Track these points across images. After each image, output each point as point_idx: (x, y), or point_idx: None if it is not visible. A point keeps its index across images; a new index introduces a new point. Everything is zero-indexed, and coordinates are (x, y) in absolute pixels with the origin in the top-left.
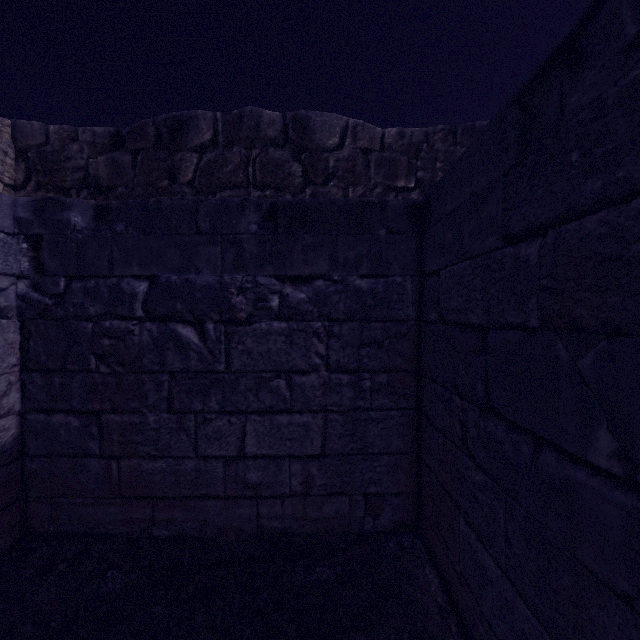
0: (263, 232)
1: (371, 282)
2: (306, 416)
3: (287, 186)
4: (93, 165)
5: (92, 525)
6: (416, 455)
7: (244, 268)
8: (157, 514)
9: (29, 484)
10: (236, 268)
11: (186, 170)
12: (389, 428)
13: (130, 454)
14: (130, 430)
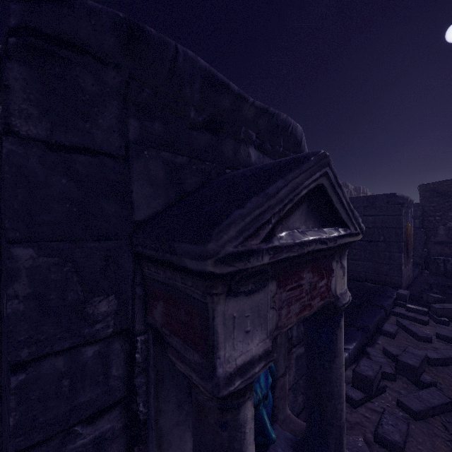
0: None
1: None
2: None
3: None
4: None
5: None
6: (0, 336)
7: None
8: None
9: None
10: None
11: None
12: None
13: None
14: None
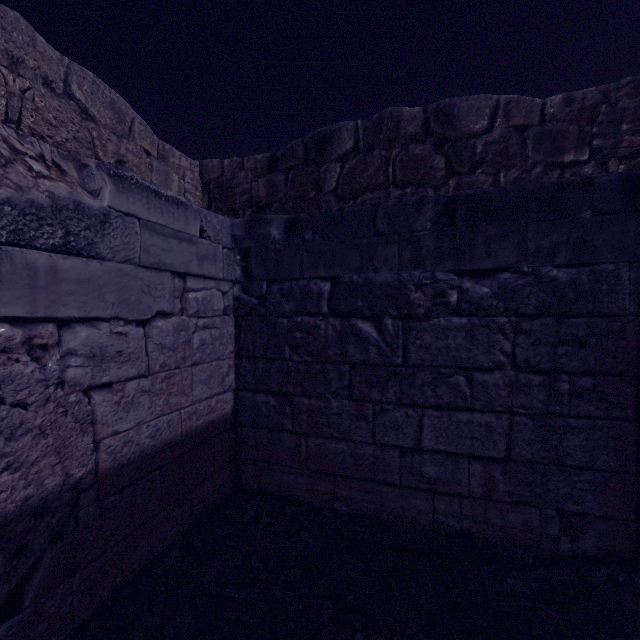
0: (439, 228)
1: (570, 272)
2: (487, 416)
3: (428, 181)
4: (255, 187)
5: (285, 489)
6: (633, 476)
7: (420, 265)
8: (337, 490)
9: (240, 447)
10: (412, 265)
11: (330, 180)
12: (594, 440)
13: (316, 433)
14: (316, 412)
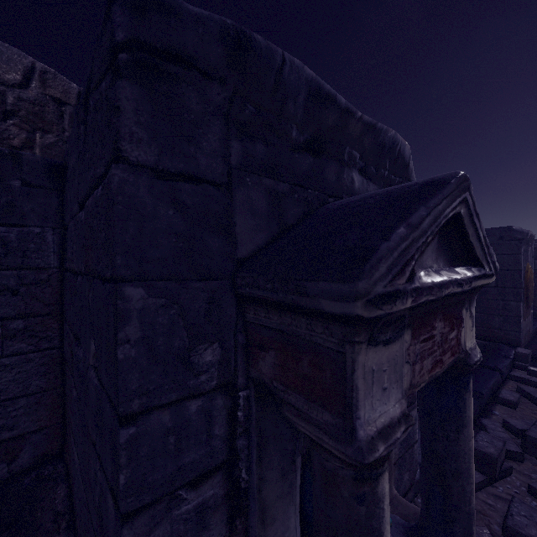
0: None
1: (2, 230)
2: None
3: None
4: None
5: None
6: (61, 389)
7: None
8: None
9: None
10: None
11: None
12: (28, 370)
13: None
14: None
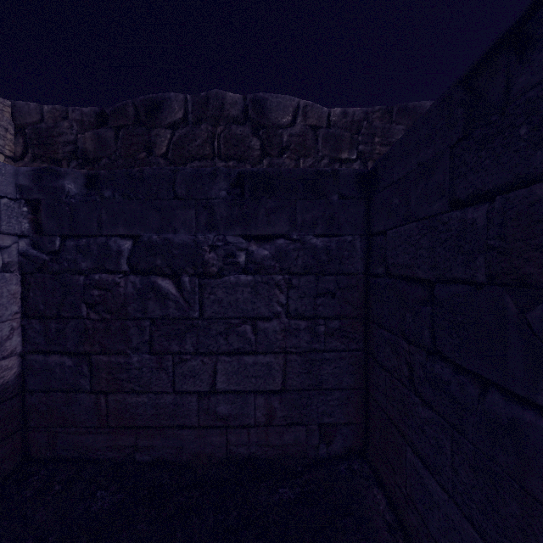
0: (231, 197)
1: (325, 241)
2: (269, 357)
3: (247, 158)
4: (81, 140)
5: (83, 451)
6: (364, 390)
7: (215, 228)
8: (140, 441)
9: (29, 416)
10: (208, 228)
11: (161, 144)
12: (340, 367)
13: (116, 390)
14: (116, 369)
